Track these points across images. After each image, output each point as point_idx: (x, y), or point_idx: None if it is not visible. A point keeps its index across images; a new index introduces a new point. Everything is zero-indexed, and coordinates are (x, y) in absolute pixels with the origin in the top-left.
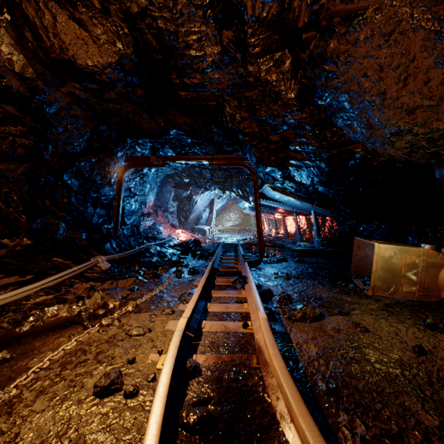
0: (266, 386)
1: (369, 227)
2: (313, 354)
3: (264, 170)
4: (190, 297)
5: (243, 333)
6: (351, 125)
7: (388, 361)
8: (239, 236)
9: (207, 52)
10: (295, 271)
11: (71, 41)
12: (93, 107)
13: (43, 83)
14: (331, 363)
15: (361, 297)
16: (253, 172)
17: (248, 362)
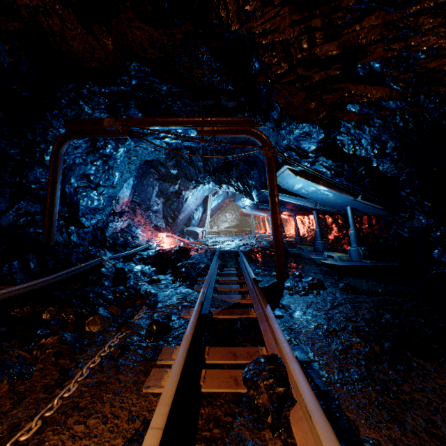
0: None
1: None
2: None
3: (291, 133)
4: None
5: None
6: None
7: None
8: (238, 240)
9: None
10: (364, 320)
11: None
12: None
13: None
14: None
15: None
16: (267, 144)
17: None
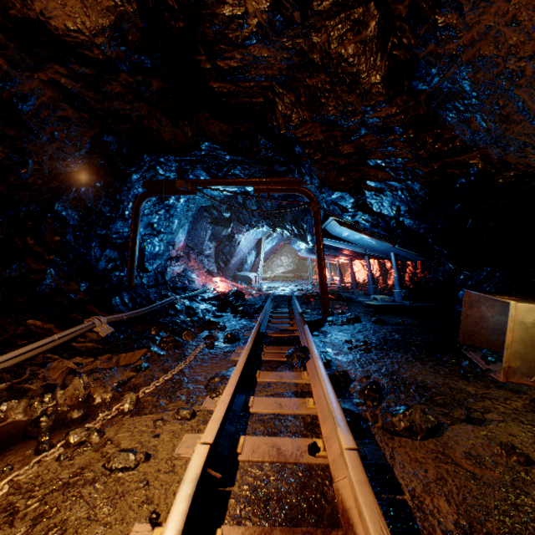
0: None
1: (475, 275)
2: (452, 529)
3: (330, 196)
4: (223, 385)
5: (311, 465)
6: (470, 119)
7: None
8: (293, 286)
9: (250, 8)
10: (376, 337)
11: None
12: (89, 106)
13: (7, 63)
14: None
15: (489, 386)
16: (314, 200)
17: None
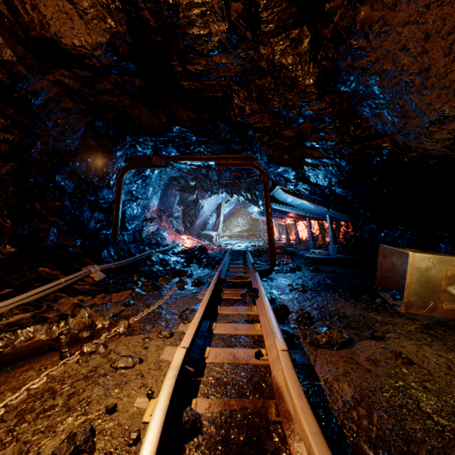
0: (291, 454)
1: (392, 233)
2: (349, 399)
3: (276, 170)
4: (192, 315)
5: (257, 365)
6: (380, 114)
7: (450, 411)
8: (248, 243)
9: (213, 30)
10: (312, 282)
11: (53, 15)
12: (85, 99)
13: (25, 68)
14: (374, 413)
15: (393, 316)
16: (264, 173)
17: (264, 412)
